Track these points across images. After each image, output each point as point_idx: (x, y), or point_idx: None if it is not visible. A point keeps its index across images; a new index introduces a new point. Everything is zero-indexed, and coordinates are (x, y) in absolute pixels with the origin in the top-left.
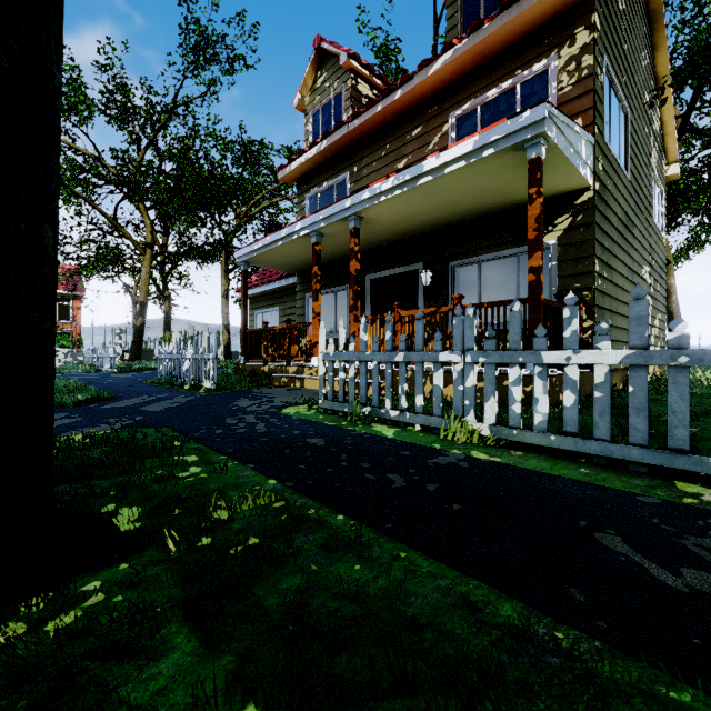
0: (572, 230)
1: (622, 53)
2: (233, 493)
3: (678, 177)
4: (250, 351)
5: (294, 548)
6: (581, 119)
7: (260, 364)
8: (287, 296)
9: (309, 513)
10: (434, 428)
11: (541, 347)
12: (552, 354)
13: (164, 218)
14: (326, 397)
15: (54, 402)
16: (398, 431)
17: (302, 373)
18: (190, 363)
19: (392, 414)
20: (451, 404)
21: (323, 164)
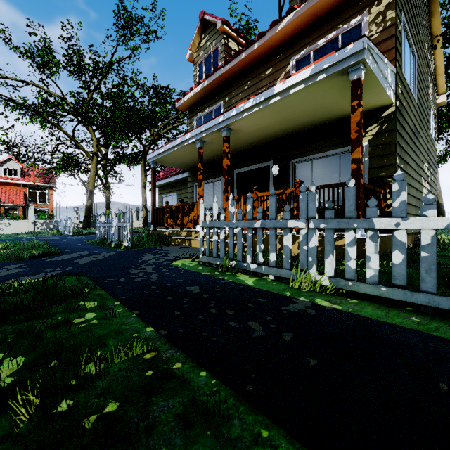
0: (379, 135)
1: (412, 13)
2: (112, 342)
3: (445, 104)
4: (157, 221)
5: (151, 419)
6: (386, 56)
7: (163, 230)
8: (182, 185)
9: (174, 368)
10: (284, 278)
11: (373, 215)
12: (383, 221)
13: (105, 136)
14: (205, 253)
15: (15, 256)
16: (256, 280)
17: (190, 236)
18: (115, 229)
19: (252, 267)
20: (295, 259)
21: (206, 97)
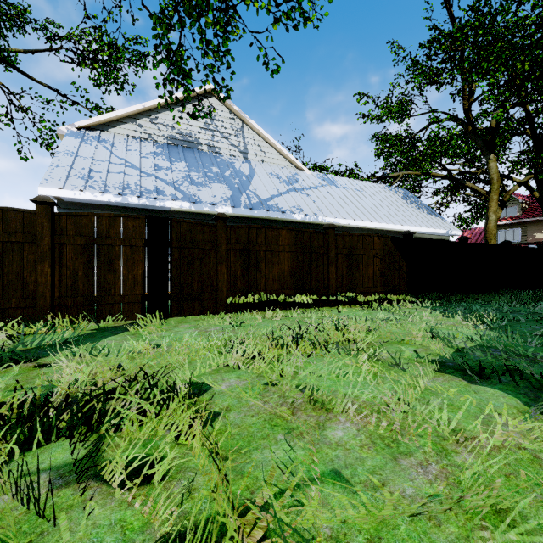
0: None
1: None
2: None
3: None
4: None
5: None
6: None
7: None
8: None
9: None
10: None
11: None
12: None
13: None
14: None
15: None
16: None
17: None
18: None
19: None
20: None
21: (507, 224)
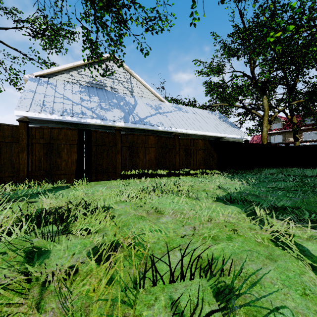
0: None
1: None
2: None
3: None
4: None
5: None
6: None
7: None
8: None
9: None
10: None
11: None
12: None
13: None
14: None
15: None
16: None
17: None
18: None
19: None
20: None
21: (275, 132)
